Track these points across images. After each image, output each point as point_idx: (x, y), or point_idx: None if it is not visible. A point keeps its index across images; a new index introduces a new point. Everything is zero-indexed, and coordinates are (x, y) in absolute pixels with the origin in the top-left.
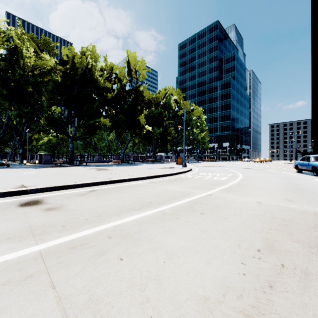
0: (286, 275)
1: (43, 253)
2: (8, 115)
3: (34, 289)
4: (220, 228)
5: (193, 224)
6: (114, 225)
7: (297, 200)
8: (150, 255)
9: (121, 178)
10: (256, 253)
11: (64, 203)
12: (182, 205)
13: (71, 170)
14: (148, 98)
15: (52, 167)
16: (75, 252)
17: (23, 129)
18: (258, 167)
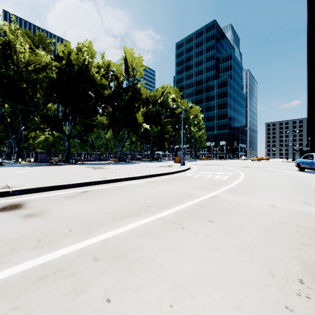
0: None
1: None
2: (1, 111)
3: None
4: (239, 243)
5: (203, 237)
6: (103, 238)
7: None
8: (150, 291)
9: (117, 177)
10: (299, 287)
11: (49, 207)
12: (185, 210)
13: (66, 169)
14: (146, 96)
15: (47, 166)
16: (43, 287)
17: (19, 127)
18: (257, 165)
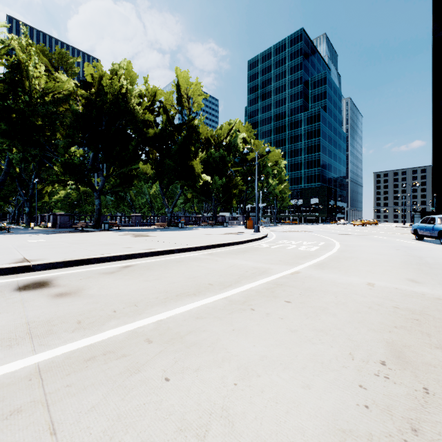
0: (435, 407)
1: (43, 369)
2: (8, 158)
3: (20, 436)
4: (318, 326)
5: (276, 319)
6: (156, 320)
7: (425, 281)
8: (212, 371)
9: (167, 248)
10: (379, 368)
11: (84, 285)
12: (257, 288)
13: (97, 237)
14: (206, 135)
15: (71, 233)
16: (93, 367)
17: (30, 179)
18: (360, 232)
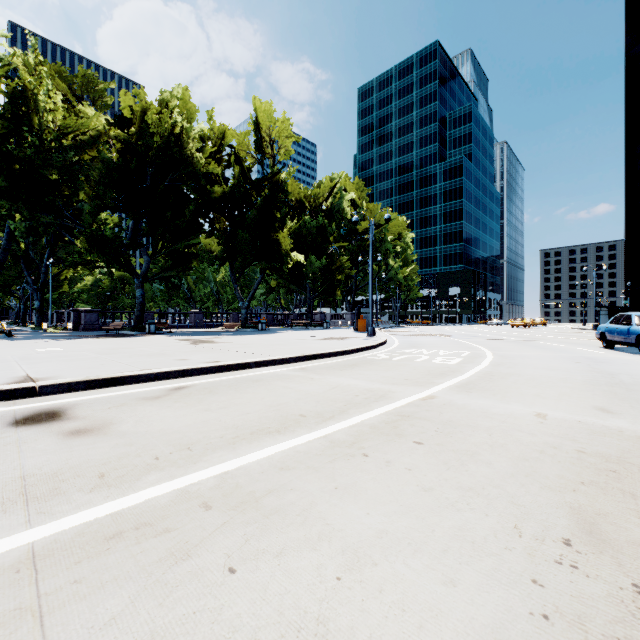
0: None
1: (39, 553)
2: (9, 229)
3: None
4: (466, 481)
5: (401, 471)
6: (218, 473)
7: (622, 410)
8: (303, 556)
9: (240, 361)
10: (562, 551)
11: (113, 418)
12: (372, 422)
13: (138, 344)
14: (298, 196)
15: (100, 337)
16: (118, 550)
17: (42, 259)
18: (522, 336)
